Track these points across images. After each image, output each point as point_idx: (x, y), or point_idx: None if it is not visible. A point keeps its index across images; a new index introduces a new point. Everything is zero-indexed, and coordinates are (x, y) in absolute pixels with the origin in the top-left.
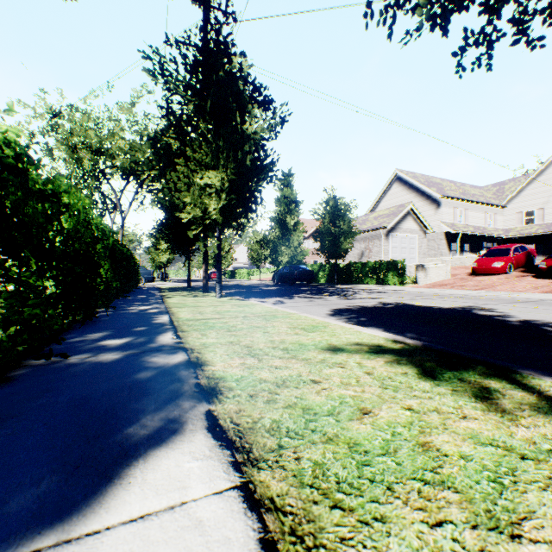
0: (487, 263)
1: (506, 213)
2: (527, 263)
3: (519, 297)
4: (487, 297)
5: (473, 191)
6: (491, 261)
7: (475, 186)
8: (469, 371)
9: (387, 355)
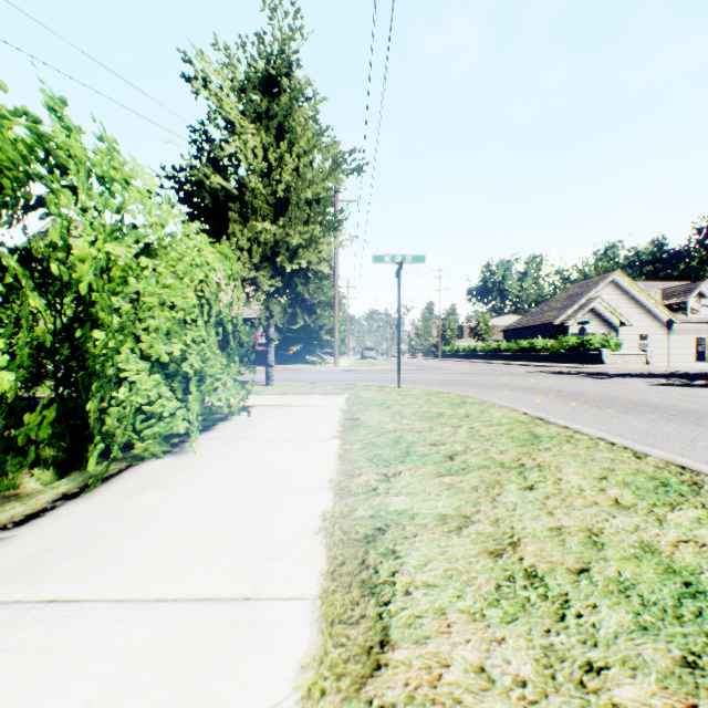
0: None
1: None
2: None
3: None
4: None
5: None
6: None
7: None
8: None
9: None
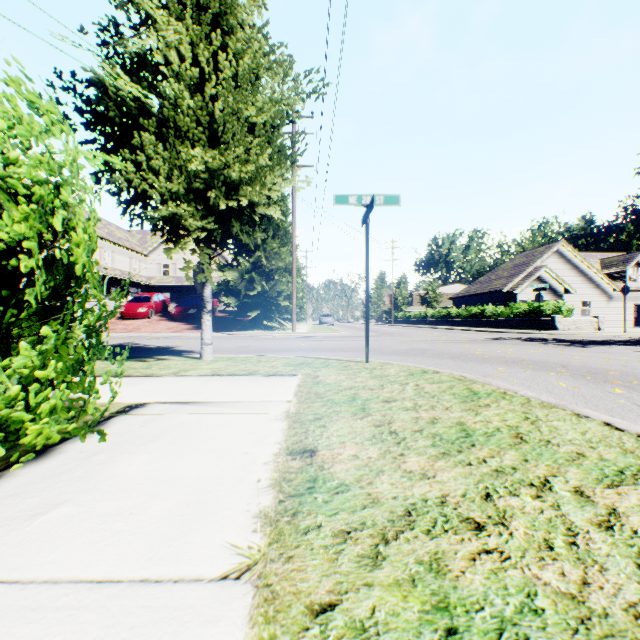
0: (135, 308)
1: (150, 262)
2: (165, 309)
3: (159, 335)
4: (137, 336)
5: (120, 233)
6: (138, 307)
7: (123, 229)
8: (137, 358)
9: (98, 360)
